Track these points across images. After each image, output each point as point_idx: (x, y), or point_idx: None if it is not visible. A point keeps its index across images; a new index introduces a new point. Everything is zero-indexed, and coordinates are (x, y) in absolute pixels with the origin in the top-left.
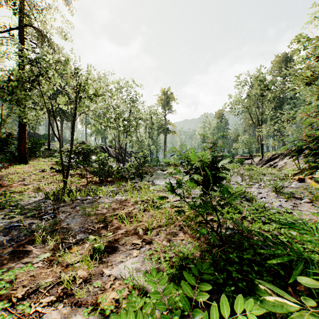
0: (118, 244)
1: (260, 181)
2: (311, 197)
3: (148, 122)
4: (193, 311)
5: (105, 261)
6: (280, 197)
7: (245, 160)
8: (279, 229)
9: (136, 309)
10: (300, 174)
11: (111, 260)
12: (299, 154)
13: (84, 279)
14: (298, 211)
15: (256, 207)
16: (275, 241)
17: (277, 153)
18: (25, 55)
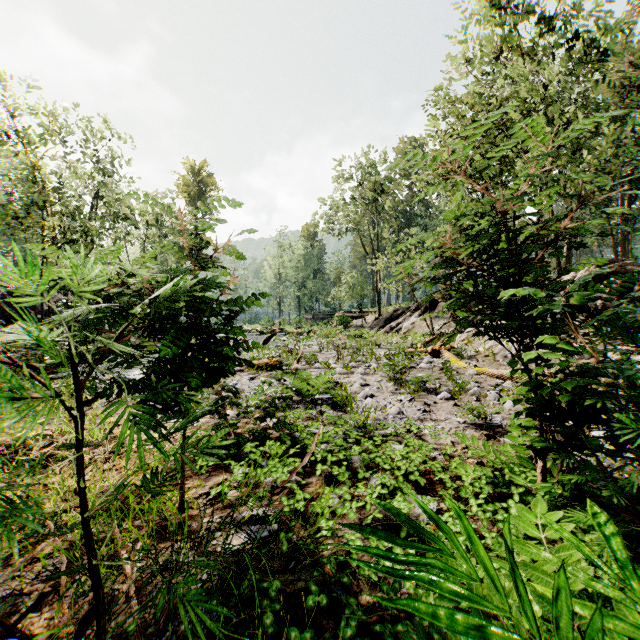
0: None
1: (371, 358)
2: (453, 388)
3: (152, 232)
4: None
5: None
6: (401, 392)
7: (353, 320)
8: (392, 489)
9: None
10: (435, 342)
11: None
12: (433, 309)
13: None
14: (432, 424)
15: (347, 428)
16: (369, 578)
17: (402, 308)
18: None
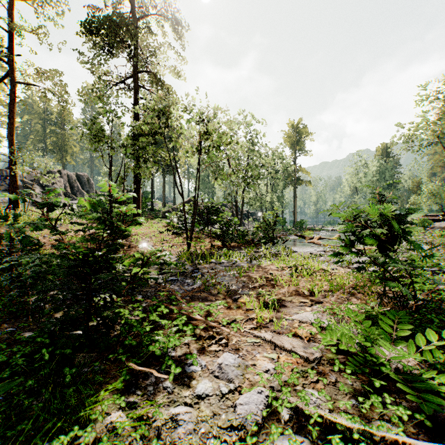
0: (285, 301)
1: None
2: None
3: (270, 170)
4: (395, 343)
5: (281, 311)
6: None
7: (434, 223)
8: None
9: (337, 336)
10: None
11: (286, 311)
12: None
13: (271, 319)
14: None
15: None
16: None
17: None
18: (152, 107)
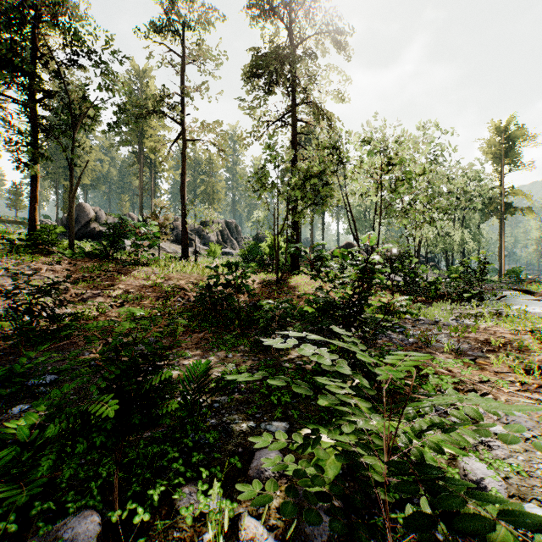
0: None
1: None
2: None
3: None
4: None
5: None
6: None
7: None
8: None
9: None
10: None
11: None
12: None
13: (539, 385)
14: None
15: None
16: None
17: None
18: (324, 144)
